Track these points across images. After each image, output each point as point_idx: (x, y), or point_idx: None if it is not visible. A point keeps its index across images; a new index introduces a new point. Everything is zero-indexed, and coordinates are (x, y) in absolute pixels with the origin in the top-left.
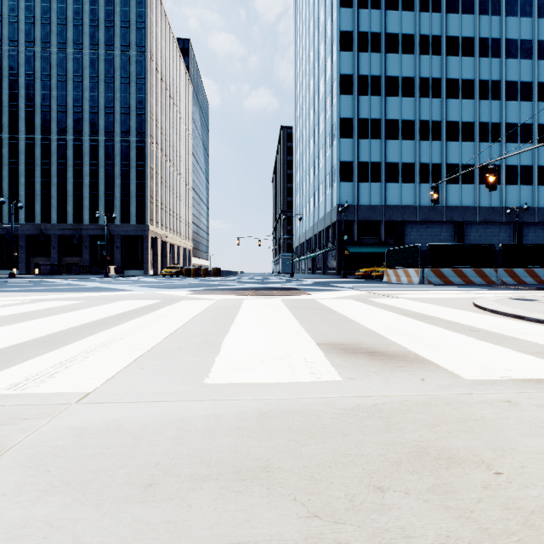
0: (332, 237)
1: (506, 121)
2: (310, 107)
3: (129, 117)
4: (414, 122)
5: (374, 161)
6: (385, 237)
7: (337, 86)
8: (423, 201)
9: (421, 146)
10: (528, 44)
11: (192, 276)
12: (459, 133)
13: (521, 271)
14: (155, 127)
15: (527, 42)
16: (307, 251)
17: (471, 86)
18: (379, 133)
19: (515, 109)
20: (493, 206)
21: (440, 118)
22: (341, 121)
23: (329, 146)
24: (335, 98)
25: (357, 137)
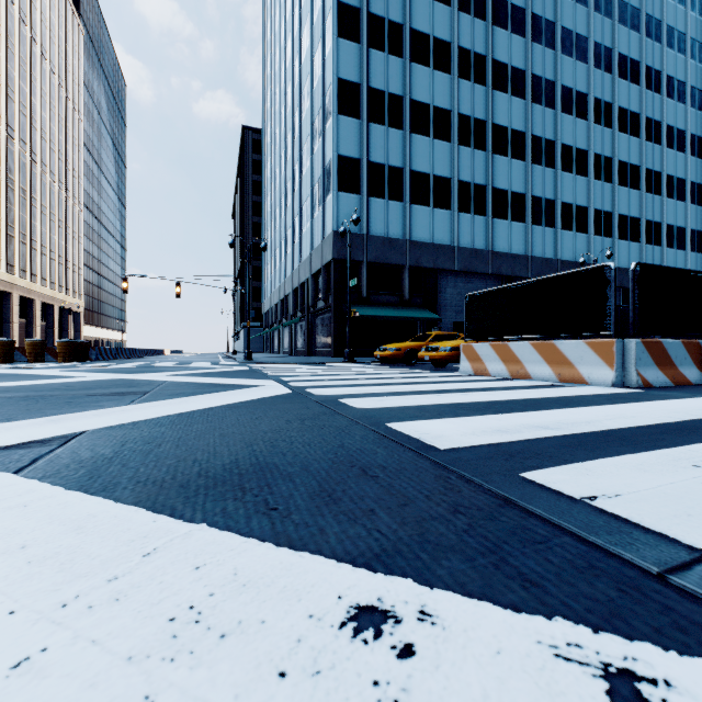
0: (325, 290)
1: (560, 141)
2: (287, 83)
3: None
4: (451, 114)
5: (393, 164)
6: (409, 293)
7: (333, 19)
8: (463, 239)
9: (460, 154)
10: (583, 42)
11: None
12: (508, 145)
13: None
14: None
15: (582, 39)
16: (282, 317)
17: (522, 79)
18: (401, 120)
19: (570, 126)
20: (547, 257)
21: (485, 117)
22: (340, 85)
23: (318, 133)
24: (329, 43)
25: (367, 117)
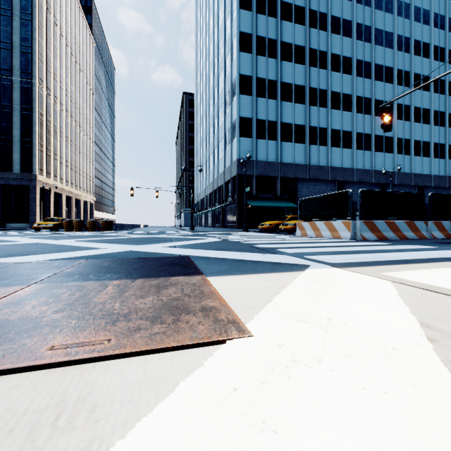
0: (232, 191)
1: (375, 98)
2: (210, 71)
3: (11, 54)
4: (305, 88)
5: (271, 119)
6: (280, 192)
7: (236, 42)
8: (312, 160)
9: (310, 111)
10: (390, 36)
11: (75, 230)
12: (340, 103)
13: (448, 224)
14: (45, 71)
15: (389, 34)
16: (207, 205)
17: (349, 63)
18: (275, 94)
19: (381, 88)
20: (366, 168)
21: (326, 87)
22: (240, 78)
23: (228, 103)
24: (235, 54)
25: (255, 95)
